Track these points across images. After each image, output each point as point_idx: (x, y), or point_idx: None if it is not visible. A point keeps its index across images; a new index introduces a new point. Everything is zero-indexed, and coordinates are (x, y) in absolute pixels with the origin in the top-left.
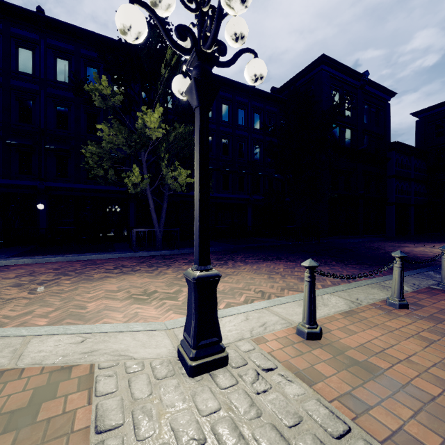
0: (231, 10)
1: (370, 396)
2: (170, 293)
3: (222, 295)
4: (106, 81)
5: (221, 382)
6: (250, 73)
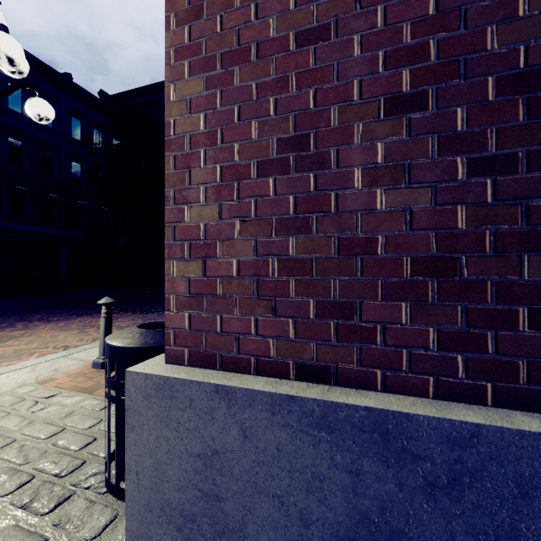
0: None
1: None
2: None
3: None
4: None
5: None
6: (33, 111)
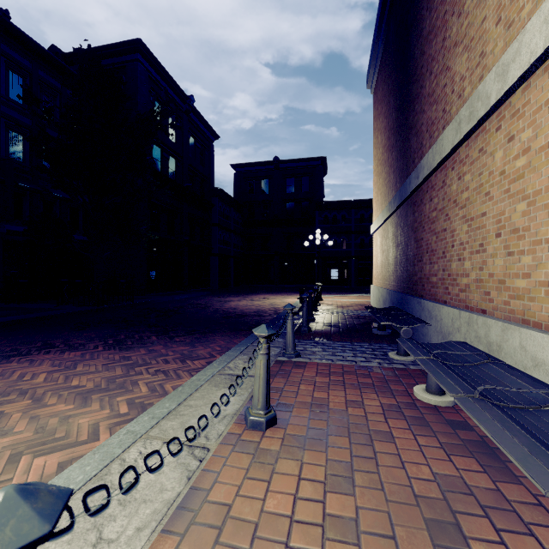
0: None
1: None
2: None
3: None
4: None
5: None
6: None
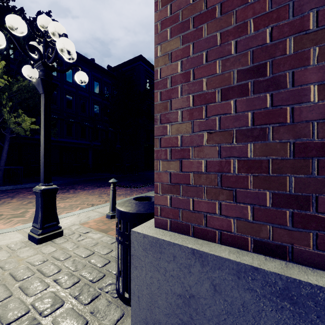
0: (63, 55)
1: None
2: (17, 214)
3: (63, 209)
4: None
5: (58, 242)
6: (78, 78)
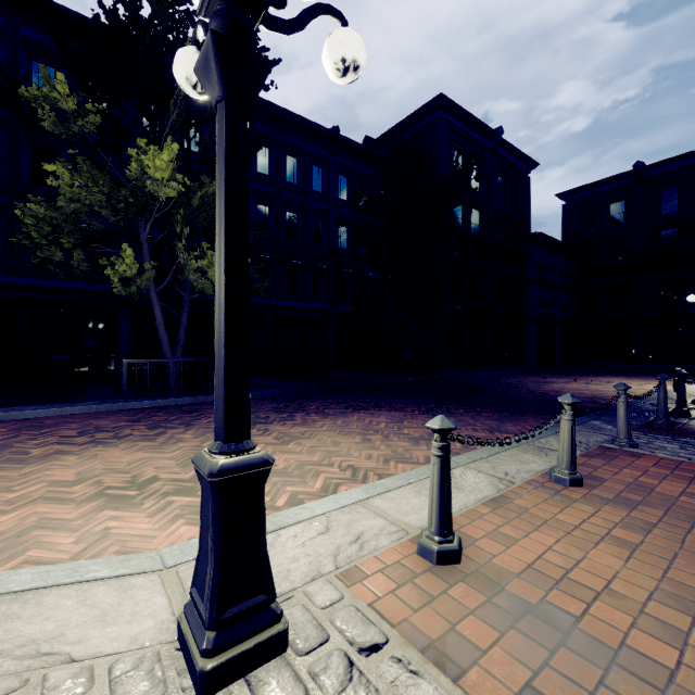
0: None
1: (565, 687)
2: (184, 481)
3: (282, 479)
4: (66, 85)
5: None
6: (334, 55)
